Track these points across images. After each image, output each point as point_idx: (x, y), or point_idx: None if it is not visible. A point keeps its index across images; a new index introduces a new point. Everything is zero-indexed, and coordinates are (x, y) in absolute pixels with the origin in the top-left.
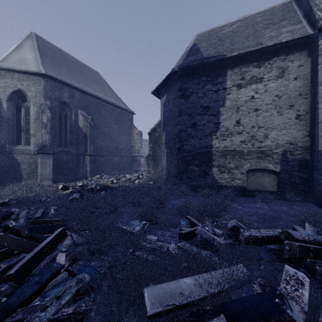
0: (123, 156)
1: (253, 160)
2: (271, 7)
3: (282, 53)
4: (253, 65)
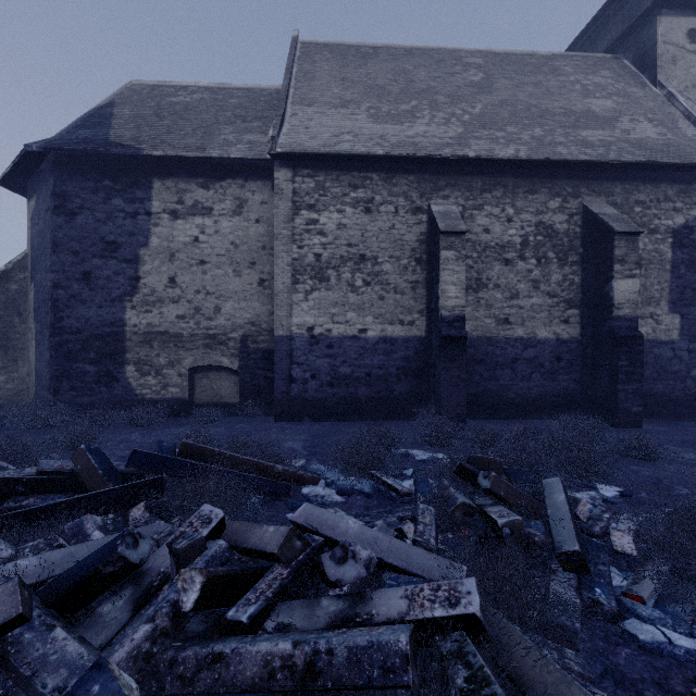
0: None
1: (198, 351)
2: (263, 87)
3: (240, 174)
4: (198, 183)
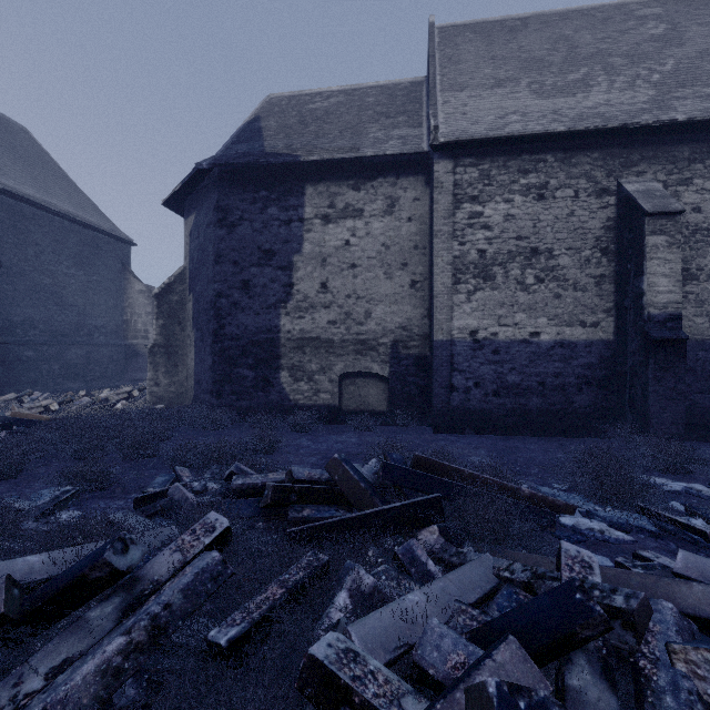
0: (98, 346)
1: (349, 357)
2: (396, 82)
3: (391, 172)
4: (349, 185)
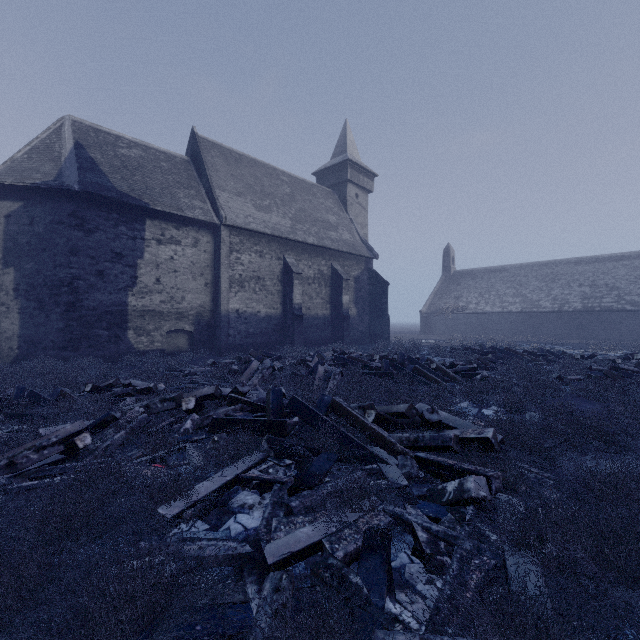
0: None
1: (172, 321)
2: (172, 153)
3: (196, 225)
4: (173, 226)
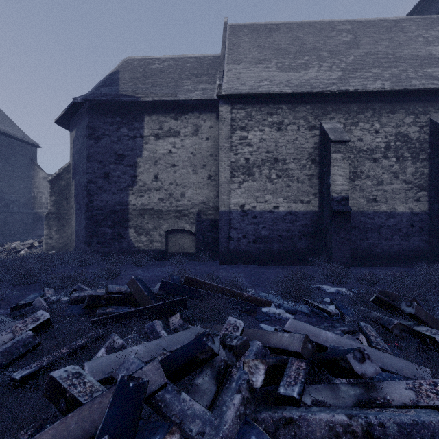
0: (13, 213)
1: (171, 220)
2: (205, 55)
3: (196, 110)
4: (171, 116)
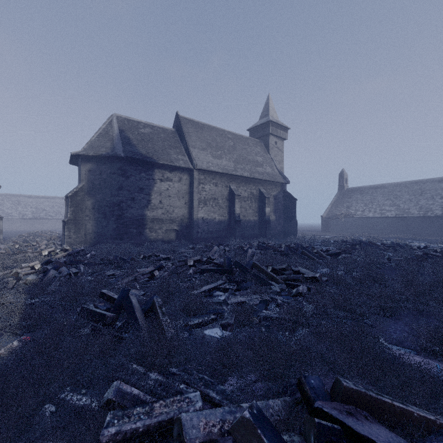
0: None
1: (168, 224)
2: (166, 128)
3: (180, 170)
4: (168, 171)
